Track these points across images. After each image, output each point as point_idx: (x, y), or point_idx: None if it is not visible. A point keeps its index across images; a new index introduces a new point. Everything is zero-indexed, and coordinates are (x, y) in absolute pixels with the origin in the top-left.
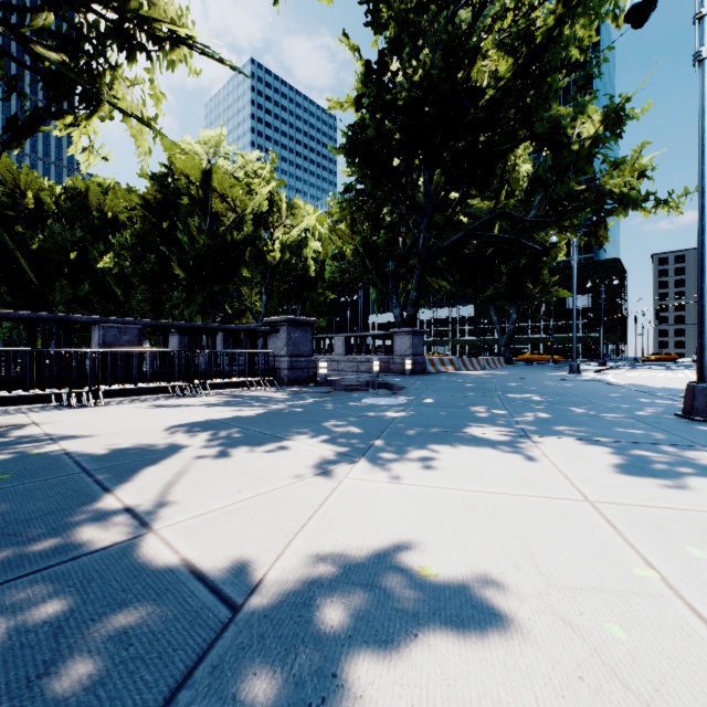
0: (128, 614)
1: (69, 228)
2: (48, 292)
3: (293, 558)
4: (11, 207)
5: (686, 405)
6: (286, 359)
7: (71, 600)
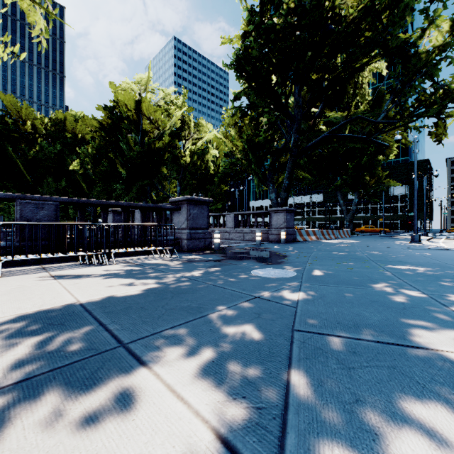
0: None
1: (53, 144)
2: (39, 186)
3: None
4: (15, 131)
5: None
6: (186, 231)
7: None
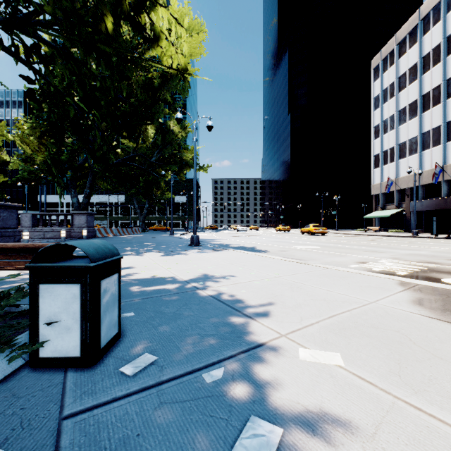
0: None
1: None
2: None
3: None
4: None
5: (191, 242)
6: None
7: None
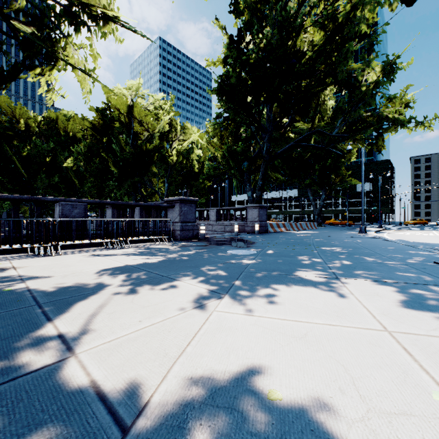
0: (41, 435)
1: (46, 142)
2: (33, 181)
3: (173, 381)
4: (10, 129)
5: None
6: (179, 224)
7: (0, 420)
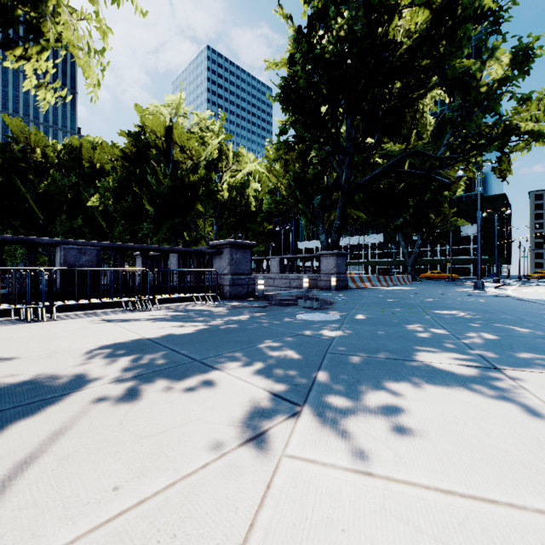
0: None
1: (67, 176)
2: (51, 225)
3: None
4: (24, 160)
5: None
6: (229, 277)
7: None
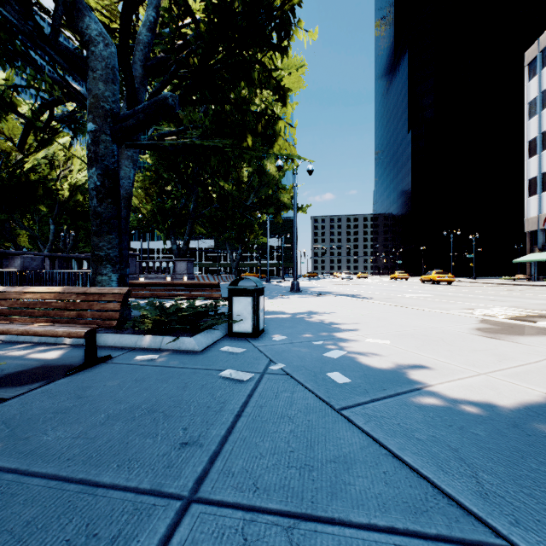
0: None
1: None
2: None
3: None
4: None
5: (291, 288)
6: None
7: None
